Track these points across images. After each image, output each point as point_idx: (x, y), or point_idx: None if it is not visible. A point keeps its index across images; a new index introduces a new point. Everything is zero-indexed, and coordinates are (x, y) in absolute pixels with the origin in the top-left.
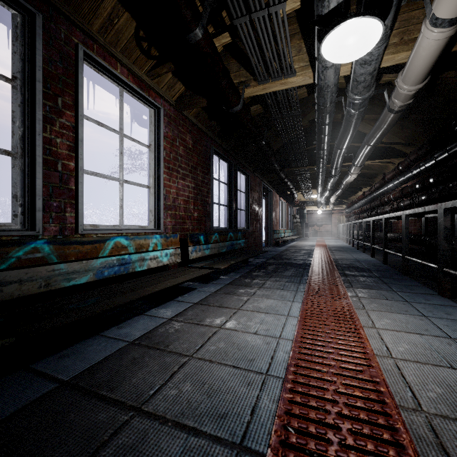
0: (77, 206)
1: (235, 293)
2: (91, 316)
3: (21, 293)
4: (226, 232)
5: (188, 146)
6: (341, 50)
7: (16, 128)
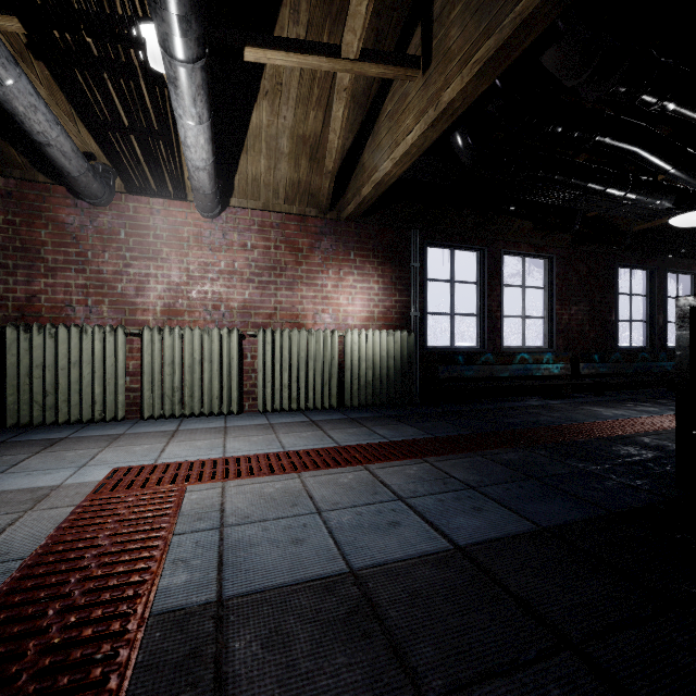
0: (501, 336)
1: (621, 403)
2: (514, 386)
3: (484, 375)
4: (635, 352)
5: (581, 274)
6: (683, 226)
7: (477, 303)
